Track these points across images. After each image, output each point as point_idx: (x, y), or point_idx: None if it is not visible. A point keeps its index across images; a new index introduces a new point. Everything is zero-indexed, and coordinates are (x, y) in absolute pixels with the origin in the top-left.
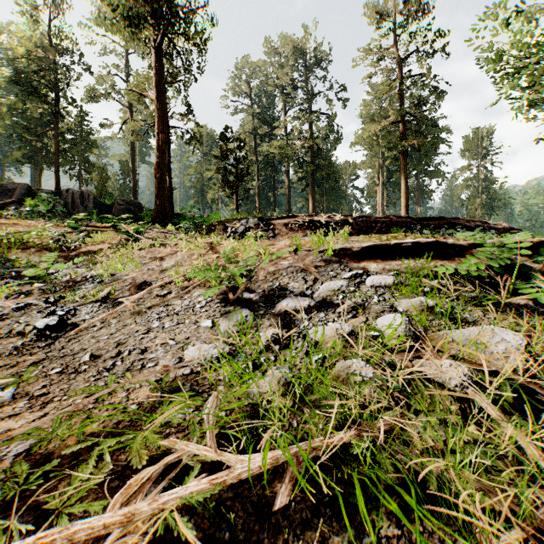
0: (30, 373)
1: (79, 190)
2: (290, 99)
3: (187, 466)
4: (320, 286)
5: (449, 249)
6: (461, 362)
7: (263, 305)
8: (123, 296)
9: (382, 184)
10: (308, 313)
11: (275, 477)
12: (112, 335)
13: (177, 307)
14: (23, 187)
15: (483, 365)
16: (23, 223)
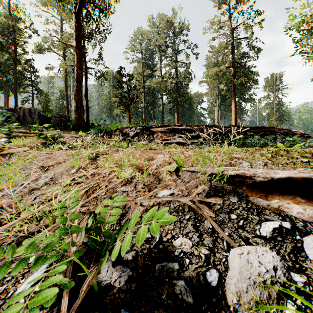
0: None
1: (28, 108)
2: (163, 53)
3: None
4: (228, 254)
5: None
6: None
7: None
8: None
9: (217, 106)
10: None
11: None
12: None
13: None
14: None
15: None
16: None
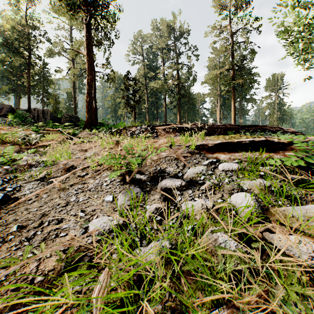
0: None
1: (41, 109)
2: (166, 56)
3: None
4: (188, 170)
5: (274, 145)
6: (303, 236)
7: (149, 184)
8: (57, 176)
9: (219, 106)
10: (181, 190)
11: None
12: (40, 207)
13: (90, 185)
14: (8, 107)
15: None
16: (5, 128)
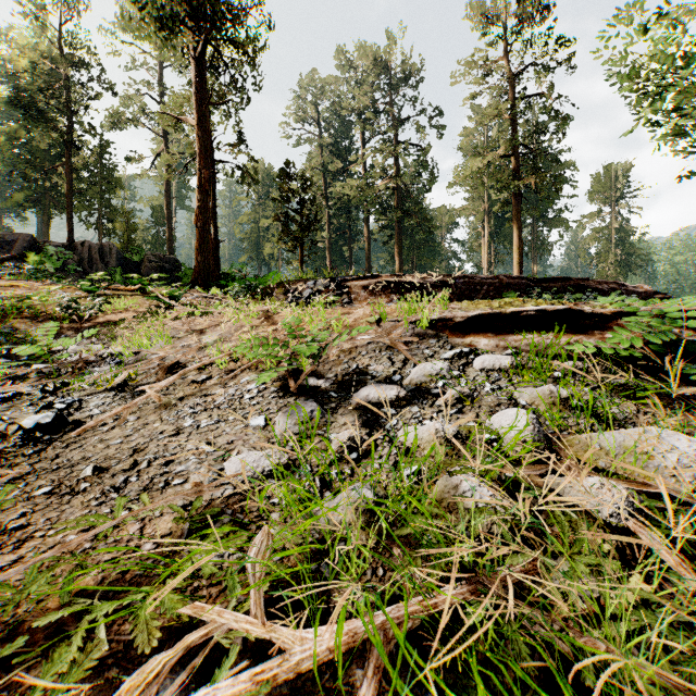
0: (6, 495)
1: (98, 243)
2: (370, 126)
3: (221, 643)
4: (412, 368)
5: (586, 319)
6: (614, 480)
7: (335, 395)
8: (148, 382)
9: (488, 236)
10: (397, 406)
11: (352, 657)
12: (127, 437)
13: (218, 398)
14: (25, 238)
15: (646, 485)
16: (23, 284)
